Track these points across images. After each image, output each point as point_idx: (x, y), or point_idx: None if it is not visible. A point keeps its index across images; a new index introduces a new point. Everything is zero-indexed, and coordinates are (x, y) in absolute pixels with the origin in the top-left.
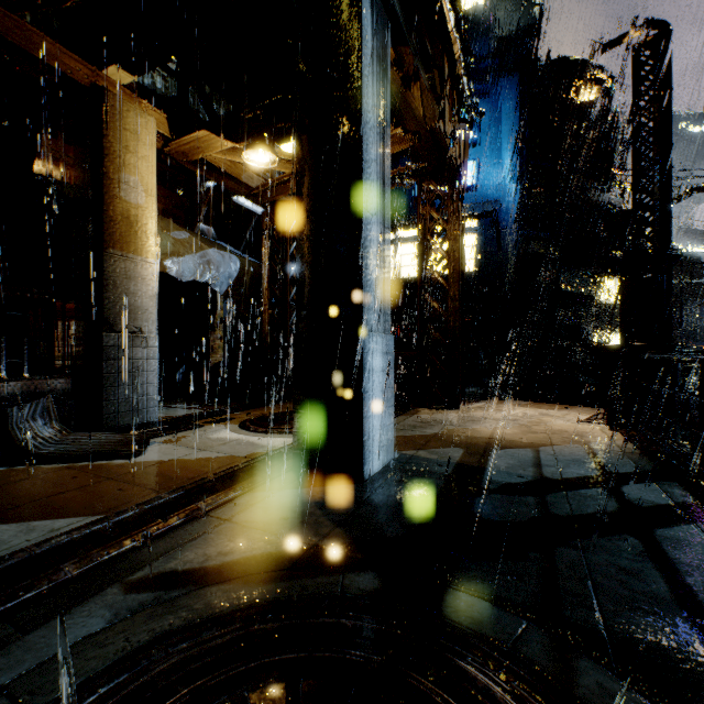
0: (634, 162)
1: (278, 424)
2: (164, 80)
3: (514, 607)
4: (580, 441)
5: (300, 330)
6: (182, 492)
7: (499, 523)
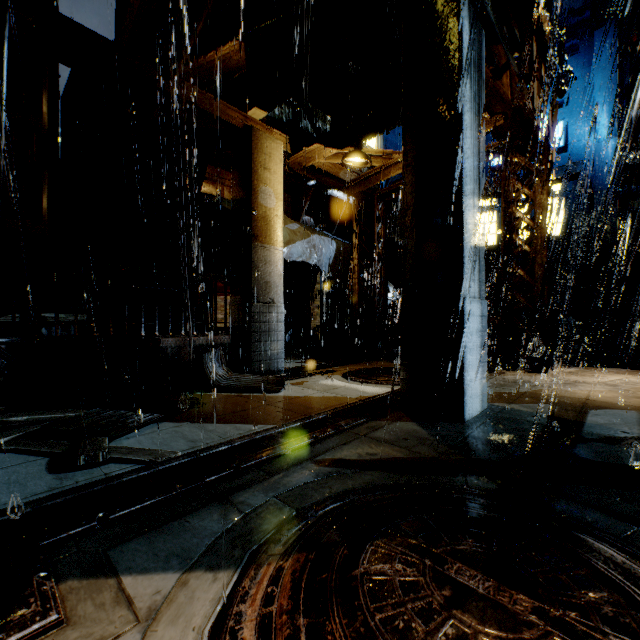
0: None
1: (375, 376)
2: (280, 108)
3: (623, 517)
4: None
5: (406, 298)
6: (325, 415)
7: (604, 463)
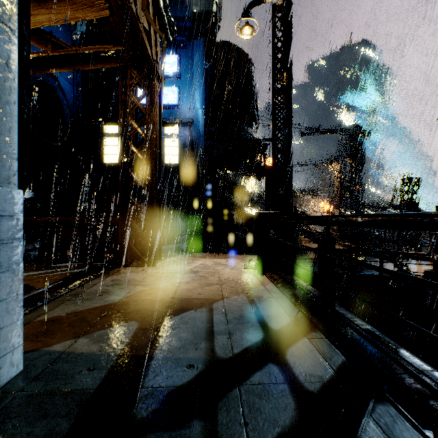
0: (272, 85)
1: None
2: None
3: None
4: (243, 290)
5: None
6: None
7: None
